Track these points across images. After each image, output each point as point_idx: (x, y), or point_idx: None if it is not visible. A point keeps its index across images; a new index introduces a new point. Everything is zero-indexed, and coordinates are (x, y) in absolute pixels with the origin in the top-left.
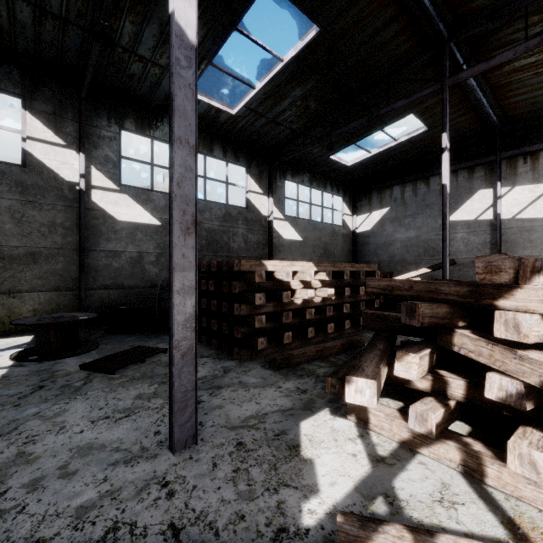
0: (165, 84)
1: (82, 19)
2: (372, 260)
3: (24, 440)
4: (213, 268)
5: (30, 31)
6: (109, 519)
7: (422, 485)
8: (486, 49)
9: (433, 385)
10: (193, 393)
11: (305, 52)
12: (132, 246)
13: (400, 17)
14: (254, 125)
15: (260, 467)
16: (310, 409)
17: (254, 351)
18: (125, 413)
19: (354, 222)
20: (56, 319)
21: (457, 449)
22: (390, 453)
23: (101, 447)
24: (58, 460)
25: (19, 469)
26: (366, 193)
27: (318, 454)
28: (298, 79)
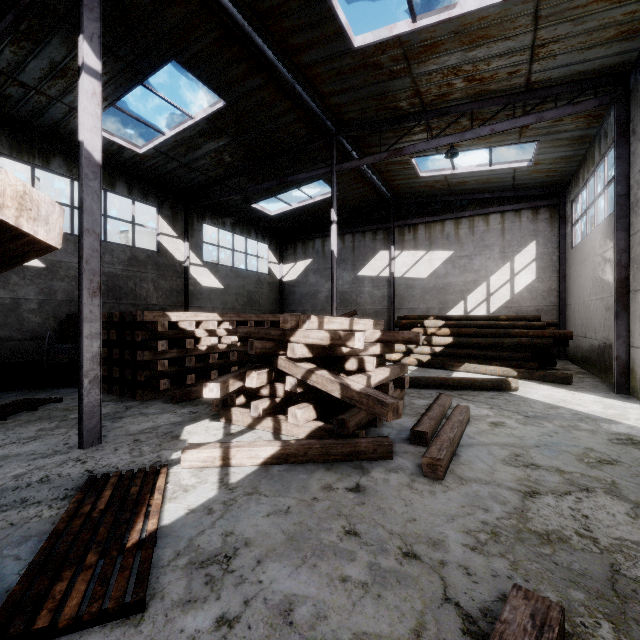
0: (54, 112)
1: None
2: (298, 309)
3: None
4: (115, 318)
5: None
6: (41, 475)
7: (247, 439)
8: (366, 145)
9: (270, 391)
10: (98, 408)
11: (215, 116)
12: (5, 291)
13: (295, 110)
14: (165, 166)
15: (150, 446)
16: (196, 420)
17: (157, 392)
18: (32, 439)
19: (280, 271)
20: None
21: (271, 420)
22: (238, 431)
23: (17, 455)
24: None
25: None
26: (292, 242)
27: (192, 437)
28: (210, 135)
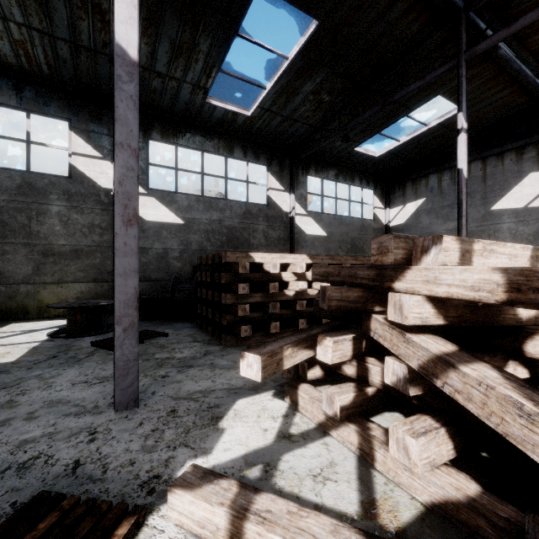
0: (183, 95)
1: (107, 47)
2: None
3: (18, 392)
4: (209, 261)
5: (70, 64)
6: (38, 451)
7: (308, 461)
8: (516, 13)
9: (357, 371)
10: (135, 363)
11: (309, 46)
12: (158, 243)
13: None
14: (270, 124)
15: (176, 429)
16: (257, 390)
17: (240, 338)
18: (101, 380)
19: (386, 216)
20: (82, 304)
21: (356, 432)
22: (301, 432)
23: (66, 402)
24: (31, 408)
25: (2, 411)
26: (399, 184)
27: (233, 425)
28: (306, 74)
